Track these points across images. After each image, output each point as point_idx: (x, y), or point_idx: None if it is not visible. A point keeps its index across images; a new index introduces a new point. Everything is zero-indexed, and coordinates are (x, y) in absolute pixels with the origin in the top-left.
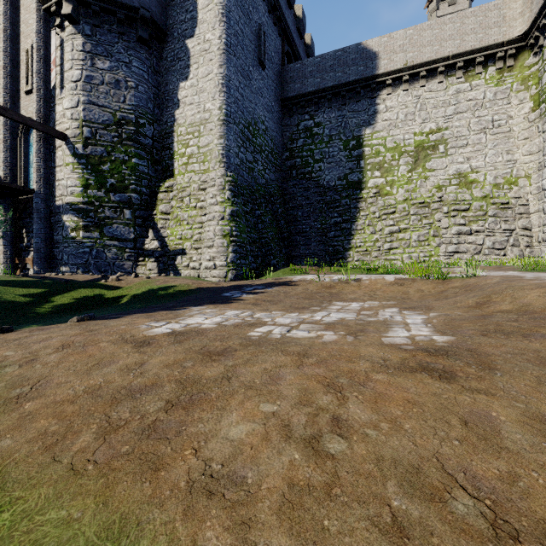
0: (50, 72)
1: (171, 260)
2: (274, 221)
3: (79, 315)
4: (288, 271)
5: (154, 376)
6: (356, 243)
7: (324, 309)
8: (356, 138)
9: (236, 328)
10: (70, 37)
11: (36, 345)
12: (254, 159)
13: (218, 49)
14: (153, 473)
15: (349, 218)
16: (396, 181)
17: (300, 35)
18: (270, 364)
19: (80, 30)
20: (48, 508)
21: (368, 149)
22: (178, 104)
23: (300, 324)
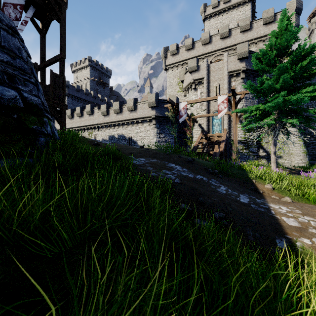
0: None
1: None
2: None
3: None
4: None
5: None
6: None
7: None
8: None
9: None
10: (240, 84)
11: None
12: None
13: None
14: None
15: None
16: None
17: None
18: None
19: (243, 81)
20: None
21: None
22: None
23: None
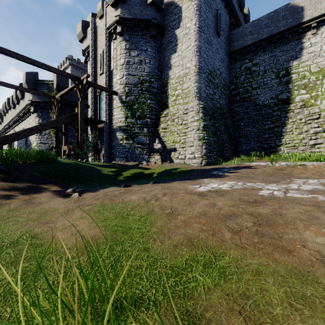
0: (110, 62)
1: (168, 154)
2: (226, 129)
3: (141, 181)
4: (240, 160)
5: (229, 210)
6: (285, 141)
7: (291, 182)
8: (285, 69)
9: (246, 190)
10: (119, 43)
11: (151, 192)
12: (214, 93)
13: (194, 31)
14: (289, 252)
15: (279, 124)
16: (319, 95)
17: (241, 9)
18: (299, 210)
19: (124, 38)
20: (244, 258)
21: (295, 75)
22: (171, 67)
23: (288, 190)
